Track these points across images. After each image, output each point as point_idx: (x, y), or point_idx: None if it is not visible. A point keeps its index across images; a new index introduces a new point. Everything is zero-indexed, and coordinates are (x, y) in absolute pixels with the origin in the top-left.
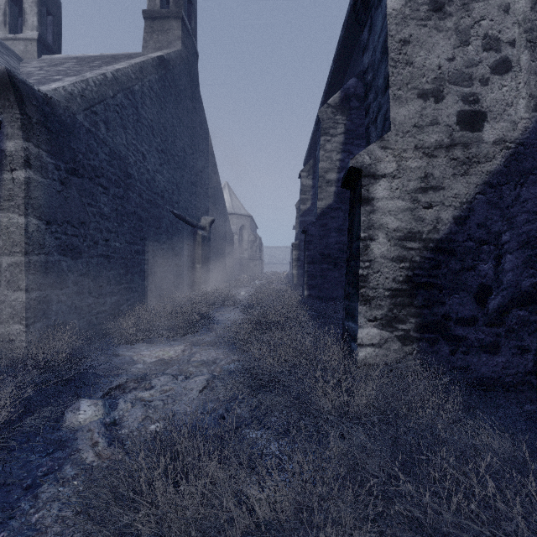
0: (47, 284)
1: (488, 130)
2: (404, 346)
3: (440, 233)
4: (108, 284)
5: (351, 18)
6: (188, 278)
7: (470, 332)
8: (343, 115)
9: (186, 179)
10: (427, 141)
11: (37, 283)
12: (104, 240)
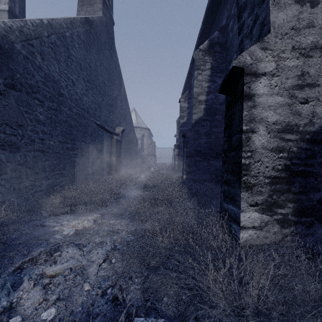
0: None
1: None
2: (282, 229)
3: (316, 126)
4: (44, 171)
5: None
6: (107, 167)
7: None
8: (210, 56)
9: (105, 101)
10: (303, 42)
11: None
12: (40, 139)
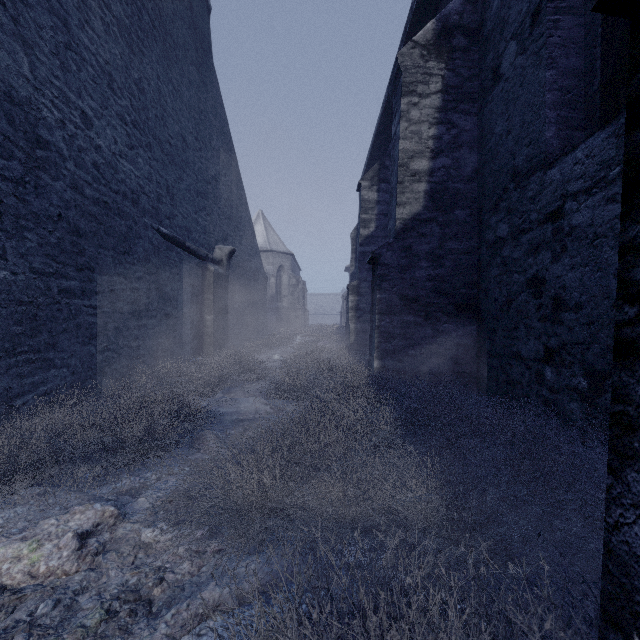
0: None
1: None
2: None
3: None
4: None
5: None
6: (192, 336)
7: None
8: (440, 60)
9: (188, 184)
10: None
11: None
12: None
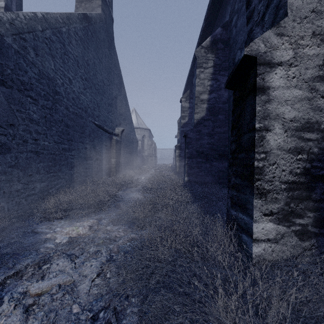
0: None
1: None
2: (301, 242)
3: None
4: (37, 173)
5: None
6: (106, 168)
7: None
8: (212, 54)
9: (104, 101)
10: None
11: None
12: (33, 139)
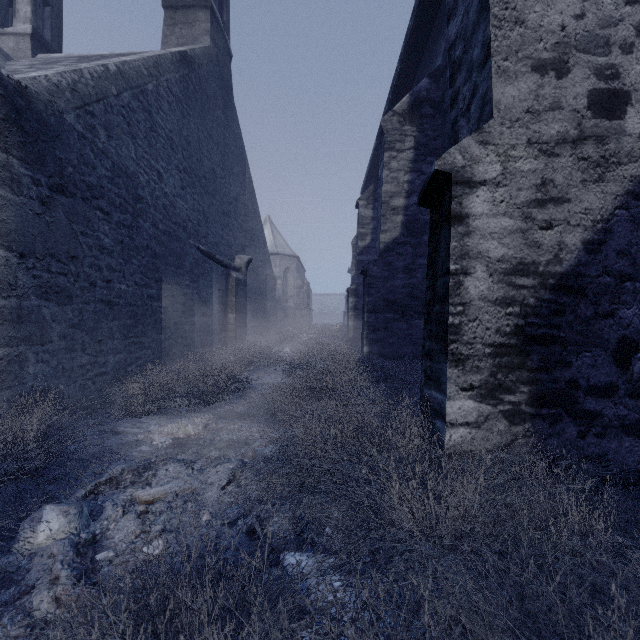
0: (20, 338)
1: (633, 117)
2: (512, 426)
3: (564, 265)
4: (110, 339)
5: (423, 2)
6: (219, 332)
7: (607, 406)
8: (413, 125)
9: (216, 207)
10: (545, 133)
11: (5, 336)
12: (104, 281)
